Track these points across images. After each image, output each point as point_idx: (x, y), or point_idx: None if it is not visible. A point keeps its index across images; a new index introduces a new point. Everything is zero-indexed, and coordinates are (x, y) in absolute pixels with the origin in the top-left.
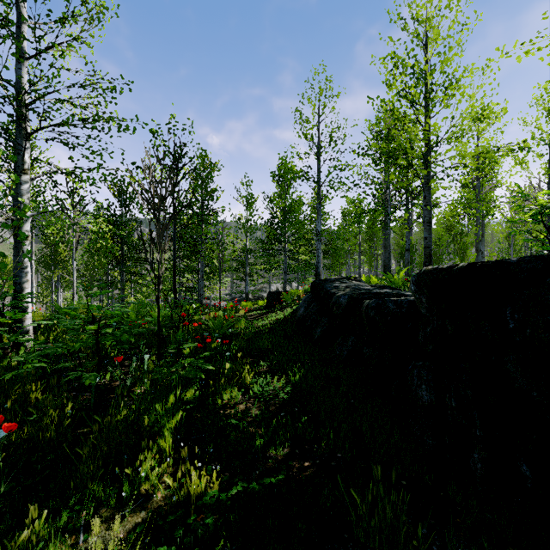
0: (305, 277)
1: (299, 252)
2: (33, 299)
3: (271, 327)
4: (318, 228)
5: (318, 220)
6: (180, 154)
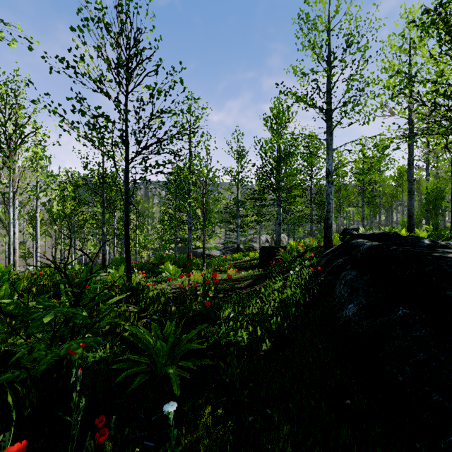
0: (294, 228)
1: (289, 204)
2: (37, 249)
3: (279, 332)
4: (328, 166)
5: (328, 156)
6: (128, 37)
